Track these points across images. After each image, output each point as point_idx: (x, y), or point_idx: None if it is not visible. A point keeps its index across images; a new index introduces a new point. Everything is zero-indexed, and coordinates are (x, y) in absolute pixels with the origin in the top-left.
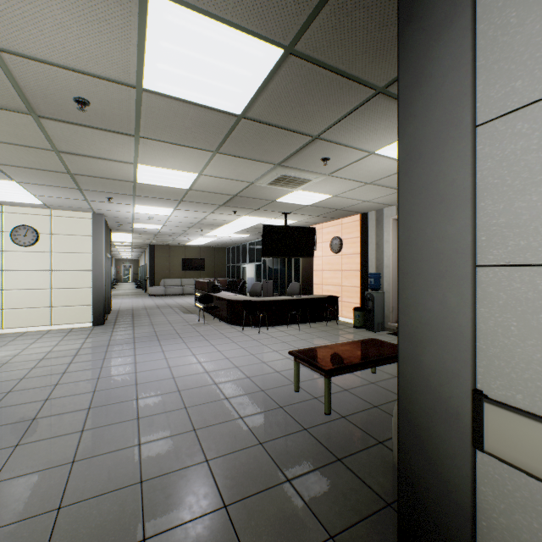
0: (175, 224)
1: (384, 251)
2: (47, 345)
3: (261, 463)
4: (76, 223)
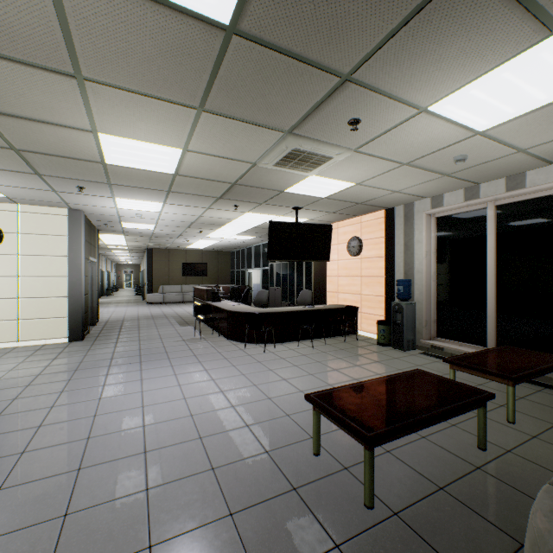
0: (169, 224)
1: (414, 253)
2: None
3: None
4: (49, 220)
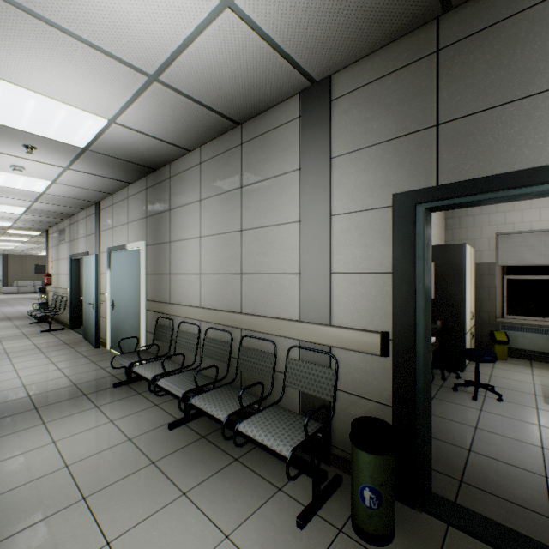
0: (25, 247)
1: None
2: None
3: None
4: None
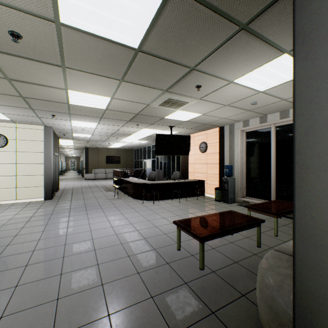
0: (100, 134)
1: (234, 151)
2: (10, 214)
3: (151, 317)
4: (33, 132)
